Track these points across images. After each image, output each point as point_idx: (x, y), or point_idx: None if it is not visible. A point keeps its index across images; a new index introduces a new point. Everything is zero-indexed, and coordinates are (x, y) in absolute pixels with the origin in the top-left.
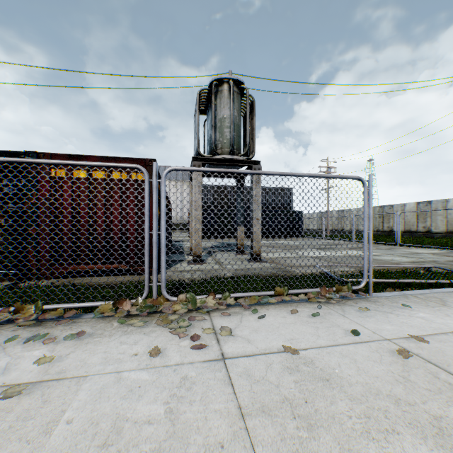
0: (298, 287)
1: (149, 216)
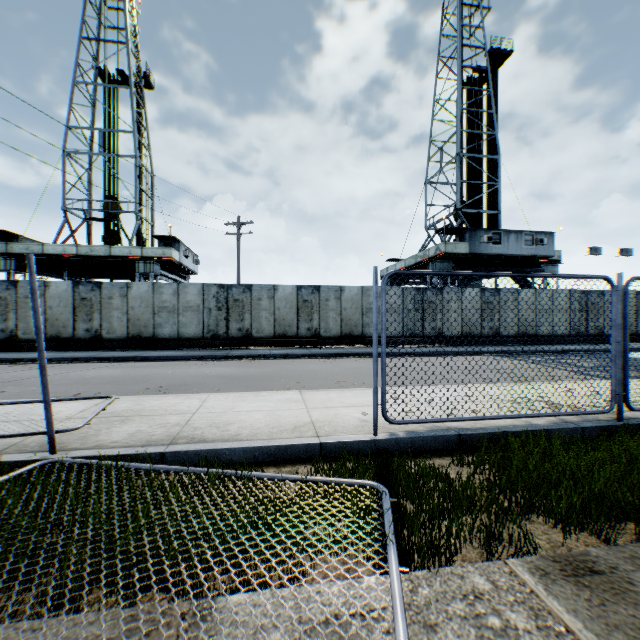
0: (483, 448)
1: (623, 326)
